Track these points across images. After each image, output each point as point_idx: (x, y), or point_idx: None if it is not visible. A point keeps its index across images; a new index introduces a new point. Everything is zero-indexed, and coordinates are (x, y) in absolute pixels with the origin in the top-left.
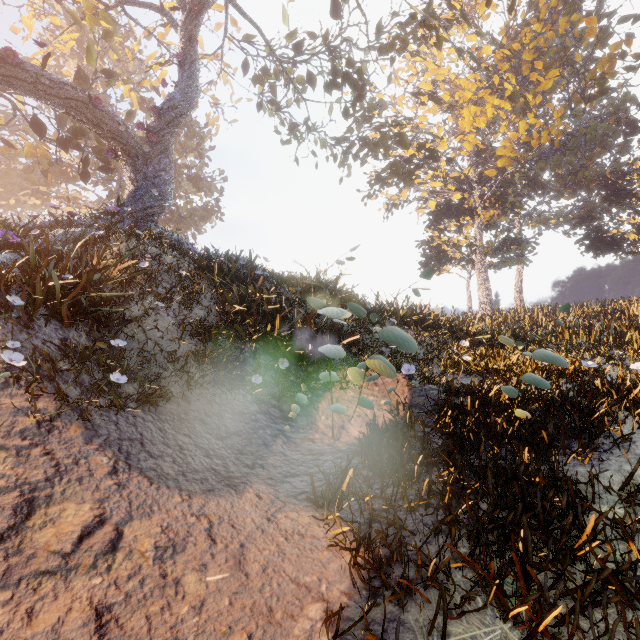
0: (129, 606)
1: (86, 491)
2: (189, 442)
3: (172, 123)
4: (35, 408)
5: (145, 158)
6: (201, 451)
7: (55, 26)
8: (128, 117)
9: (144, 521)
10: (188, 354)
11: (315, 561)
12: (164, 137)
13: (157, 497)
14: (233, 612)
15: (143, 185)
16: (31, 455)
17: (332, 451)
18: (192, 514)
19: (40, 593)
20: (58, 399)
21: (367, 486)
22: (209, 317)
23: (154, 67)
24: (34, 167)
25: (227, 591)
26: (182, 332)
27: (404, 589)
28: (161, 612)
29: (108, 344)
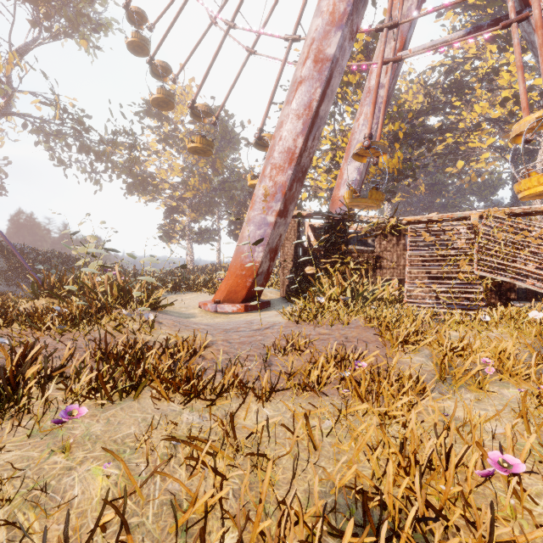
0: None
1: None
2: None
3: None
4: None
5: None
6: None
7: None
8: None
9: None
10: None
11: None
12: None
13: None
14: None
15: None
16: None
17: None
18: None
19: None
20: None
21: None
22: (3, 268)
23: None
24: None
25: None
26: None
27: None
28: None
29: None
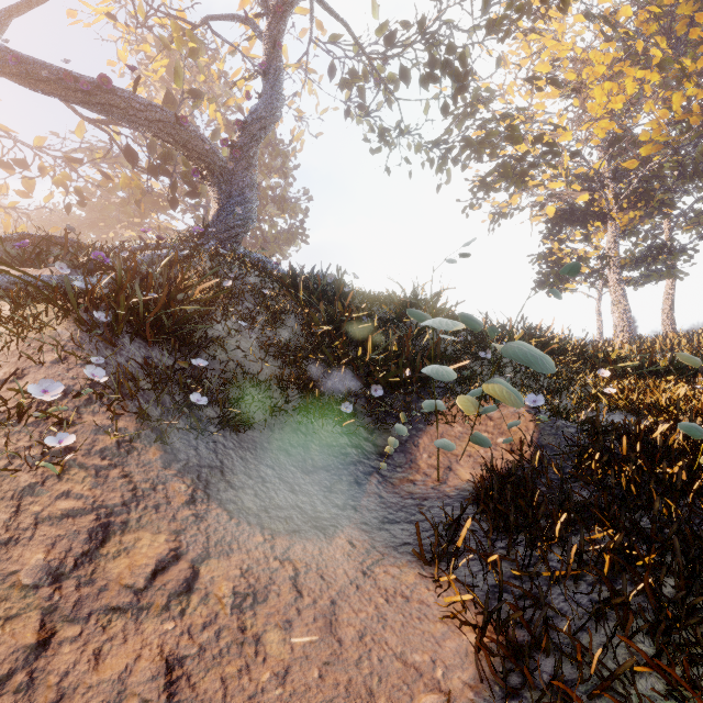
0: (203, 662)
1: (162, 520)
2: (272, 474)
3: (256, 137)
4: (115, 426)
5: (229, 176)
6: (285, 485)
7: (148, 59)
8: (213, 137)
9: (222, 560)
10: (271, 377)
11: (425, 634)
12: (248, 152)
13: (237, 534)
14: (324, 688)
15: (227, 204)
16: (109, 476)
17: (438, 496)
18: (275, 557)
19: (109, 632)
20: (138, 419)
21: (489, 543)
22: (294, 339)
23: (239, 84)
24: (129, 199)
25: (316, 659)
26: (265, 353)
27: (559, 695)
28: (238, 675)
29: (189, 364)
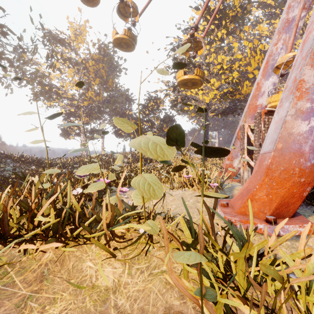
0: None
1: None
2: None
3: None
4: None
5: None
6: None
7: None
8: None
9: None
10: None
11: None
12: None
13: None
14: None
15: None
16: None
17: None
18: None
19: None
20: None
21: None
22: None
23: None
24: None
25: None
26: None
27: None
28: None
29: None
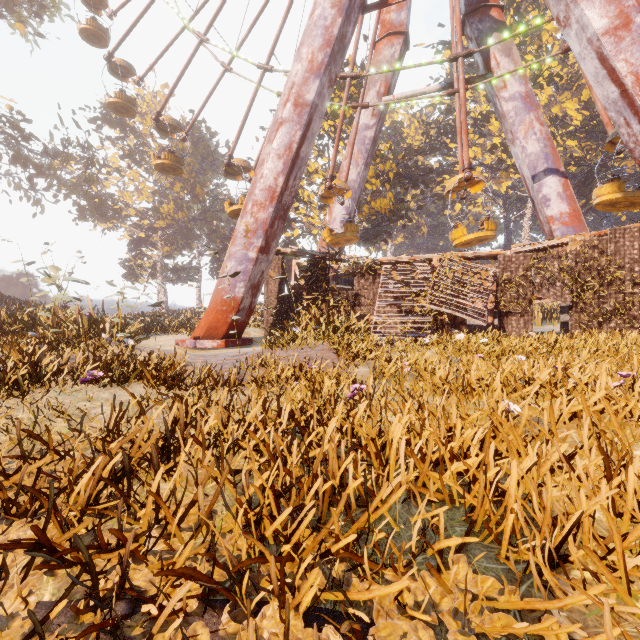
0: None
1: None
2: None
3: None
4: None
5: None
6: None
7: None
8: None
9: None
10: None
11: None
12: None
13: None
14: None
15: None
16: None
17: None
18: None
19: None
20: None
21: None
22: None
23: None
24: None
25: None
26: None
27: None
28: None
29: None
